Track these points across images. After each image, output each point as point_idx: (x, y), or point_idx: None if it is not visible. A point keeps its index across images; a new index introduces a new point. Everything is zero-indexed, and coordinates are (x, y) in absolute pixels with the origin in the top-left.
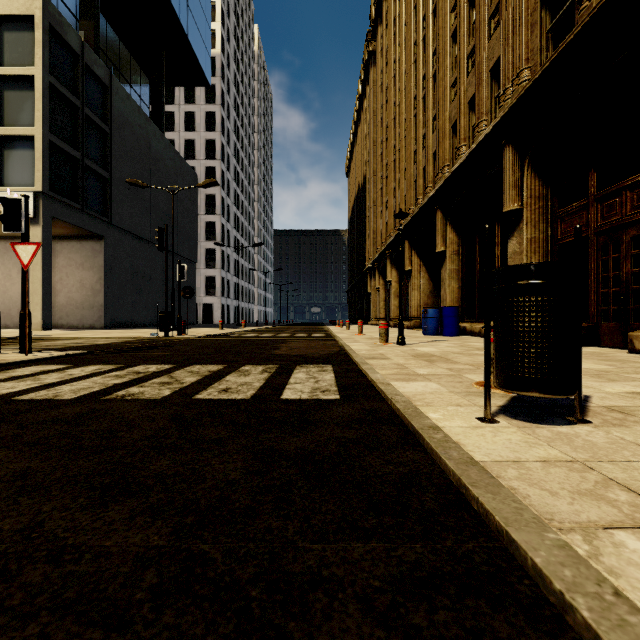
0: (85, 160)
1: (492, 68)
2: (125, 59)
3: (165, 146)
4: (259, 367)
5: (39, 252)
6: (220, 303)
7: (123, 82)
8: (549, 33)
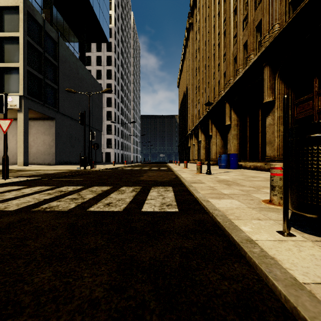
0: (45, 79)
1: (257, 25)
2: (66, 29)
3: (86, 72)
4: (130, 188)
5: (22, 126)
6: (114, 152)
7: (65, 41)
8: (290, 3)
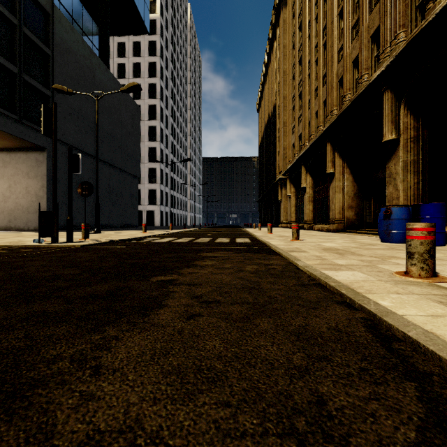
0: (23, 75)
1: None
2: (78, 8)
3: (109, 78)
4: None
5: None
6: (159, 210)
7: (76, 27)
8: None
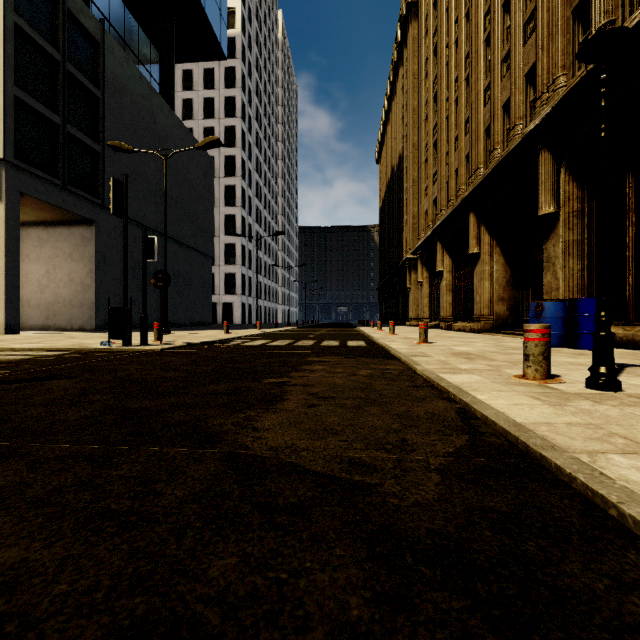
0: (67, 127)
1: None
2: (132, 29)
3: (174, 123)
4: None
5: (1, 235)
6: (240, 302)
7: (129, 54)
8: None
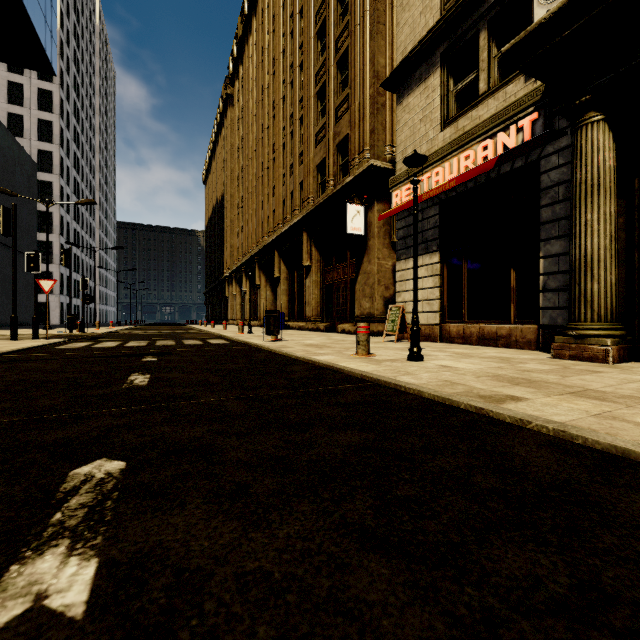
0: None
1: (301, 183)
2: None
3: (3, 134)
4: (190, 340)
5: None
6: (59, 302)
7: None
8: (320, 185)
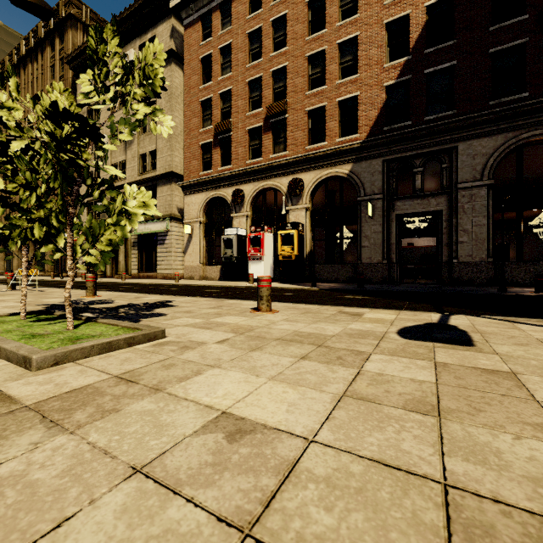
0: None
1: None
2: None
3: None
4: None
5: None
6: None
7: None
8: None
